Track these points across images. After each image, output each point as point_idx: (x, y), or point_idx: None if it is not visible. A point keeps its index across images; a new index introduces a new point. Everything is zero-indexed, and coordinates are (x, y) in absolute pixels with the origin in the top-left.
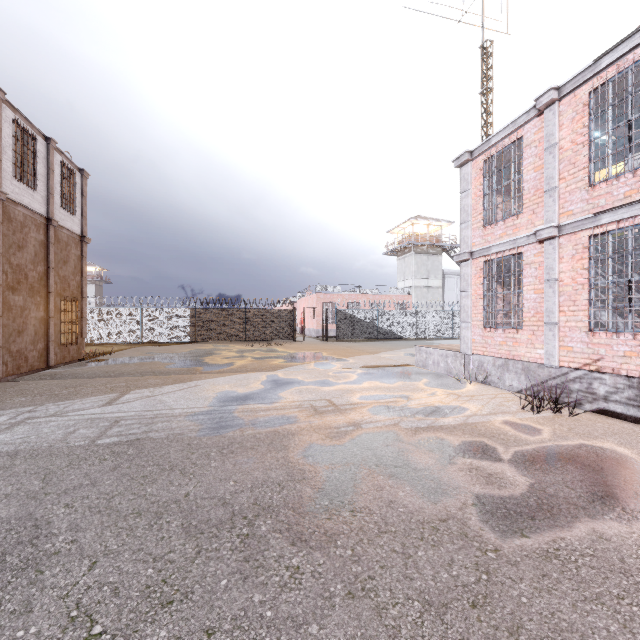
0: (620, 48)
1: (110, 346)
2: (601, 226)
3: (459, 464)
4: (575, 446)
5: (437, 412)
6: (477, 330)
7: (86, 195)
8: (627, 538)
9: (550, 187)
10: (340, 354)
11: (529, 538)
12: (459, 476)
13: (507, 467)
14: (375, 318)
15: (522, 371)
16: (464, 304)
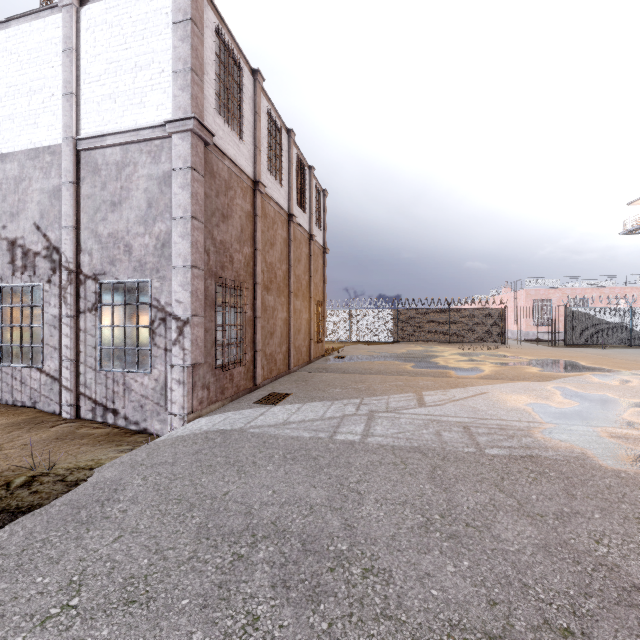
0: None
1: (327, 343)
2: None
3: None
4: None
5: None
6: None
7: (325, 212)
8: None
9: None
10: (609, 365)
11: None
12: None
13: None
14: (626, 318)
15: None
16: None
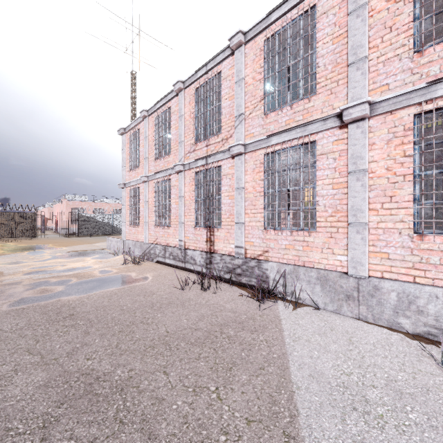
0: (160, 103)
1: None
2: (157, 179)
3: (37, 289)
4: (115, 275)
5: (70, 270)
6: (127, 226)
7: None
8: (69, 299)
9: (146, 157)
10: (63, 245)
11: (22, 306)
12: (28, 293)
13: (62, 286)
14: (111, 220)
15: (140, 247)
16: (123, 212)
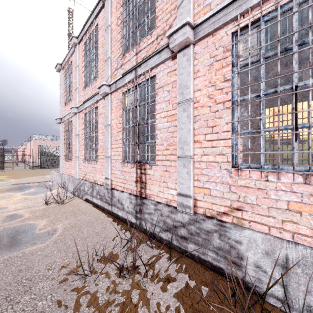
0: (88, 23)
1: None
2: (86, 109)
3: None
4: (16, 226)
5: None
6: (64, 161)
7: None
8: None
9: (76, 87)
10: (16, 177)
11: None
12: None
13: None
14: None
15: (72, 181)
16: (60, 147)
